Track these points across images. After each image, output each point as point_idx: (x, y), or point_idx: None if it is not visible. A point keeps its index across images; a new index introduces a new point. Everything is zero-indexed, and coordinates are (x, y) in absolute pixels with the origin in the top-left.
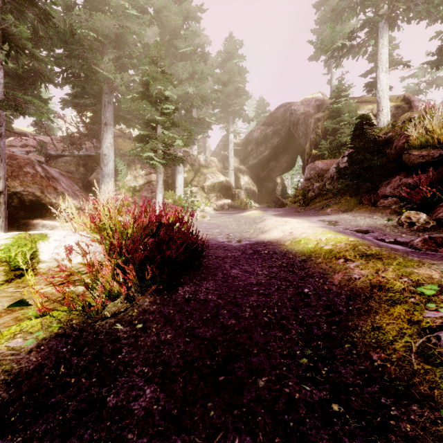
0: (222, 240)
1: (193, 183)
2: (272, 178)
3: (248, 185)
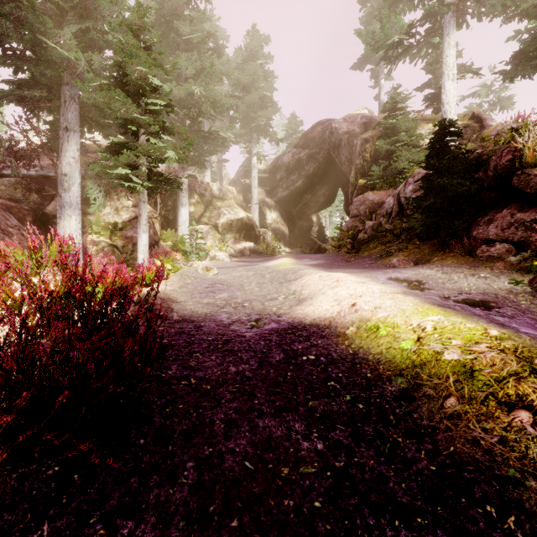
0: (227, 319)
1: (203, 220)
2: (307, 216)
3: (277, 223)
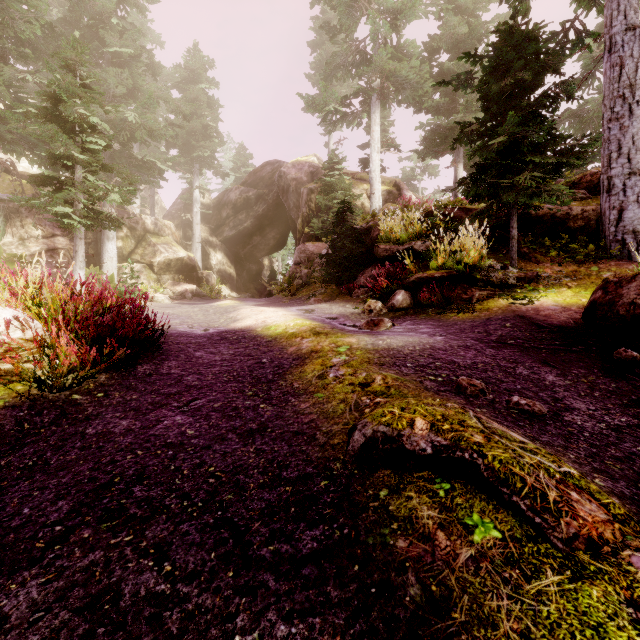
0: (184, 330)
1: (134, 257)
2: (256, 259)
3: (223, 265)
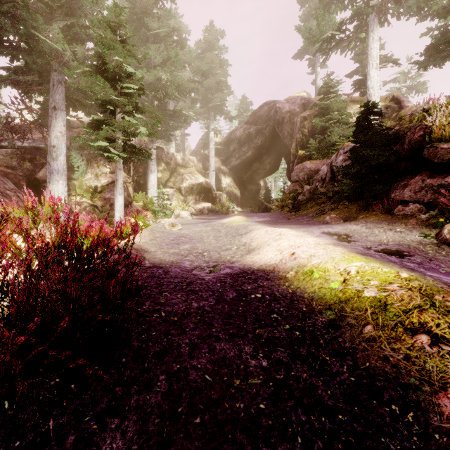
0: (190, 266)
1: (168, 184)
2: (255, 181)
3: (230, 187)
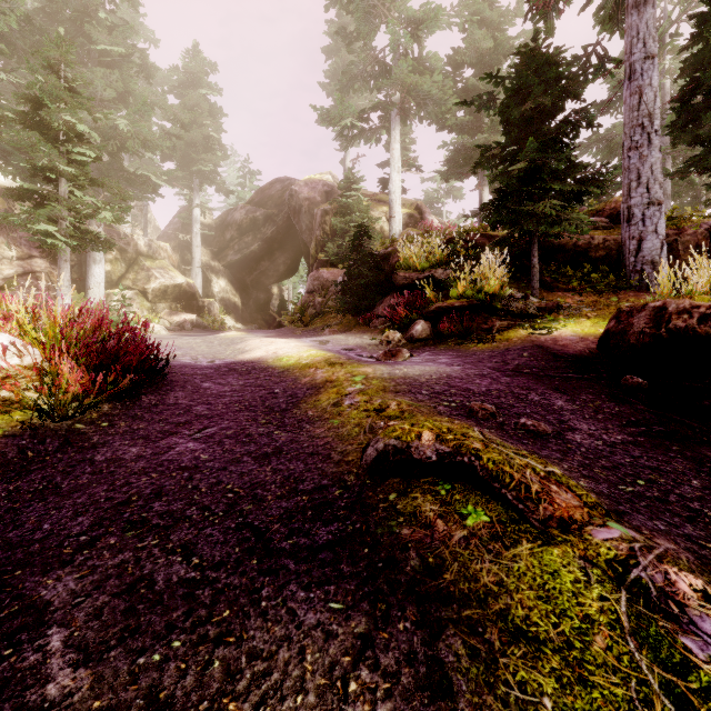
0: (188, 361)
1: (124, 283)
2: (264, 287)
3: (227, 293)
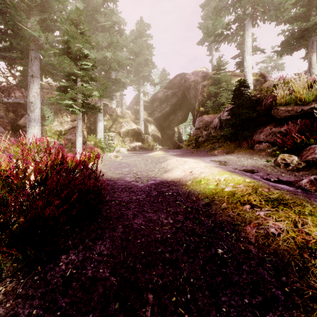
0: (129, 180)
1: (111, 129)
2: (171, 128)
3: (154, 132)
